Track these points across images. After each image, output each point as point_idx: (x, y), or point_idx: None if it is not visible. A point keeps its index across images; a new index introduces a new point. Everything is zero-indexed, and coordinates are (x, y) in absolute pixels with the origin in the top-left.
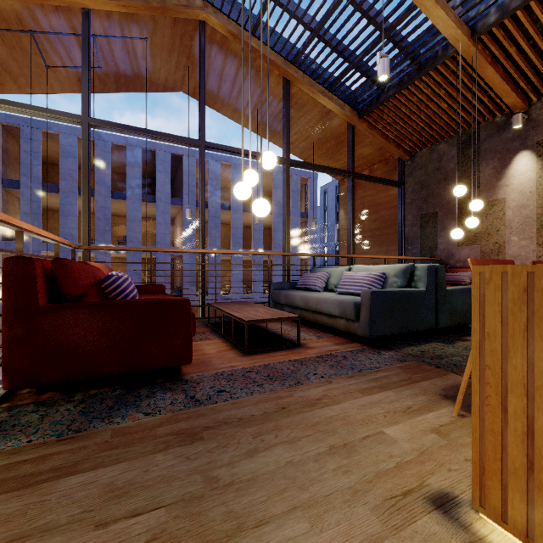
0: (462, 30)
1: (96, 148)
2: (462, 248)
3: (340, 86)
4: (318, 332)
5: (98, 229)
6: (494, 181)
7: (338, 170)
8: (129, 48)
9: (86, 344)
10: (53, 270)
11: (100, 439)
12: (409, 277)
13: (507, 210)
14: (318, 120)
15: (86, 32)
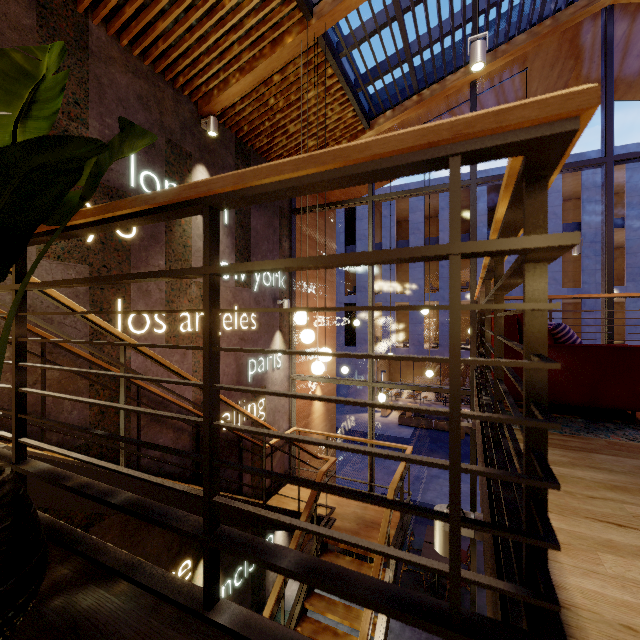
0: None
1: (439, 195)
2: None
3: None
4: None
5: (442, 277)
6: None
7: None
8: (504, 89)
9: (552, 376)
10: (519, 319)
11: (598, 442)
12: None
13: None
14: None
15: (473, 102)
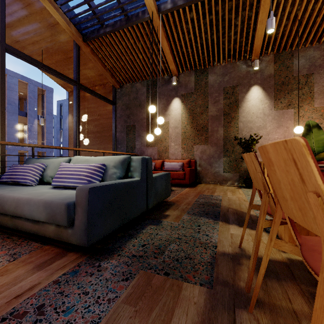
0: (154, 3)
1: None
2: (149, 148)
3: (66, 1)
4: (19, 243)
5: None
6: (164, 111)
7: (65, 76)
8: None
9: None
10: None
11: None
12: (126, 168)
13: (170, 128)
14: (45, 28)
15: None
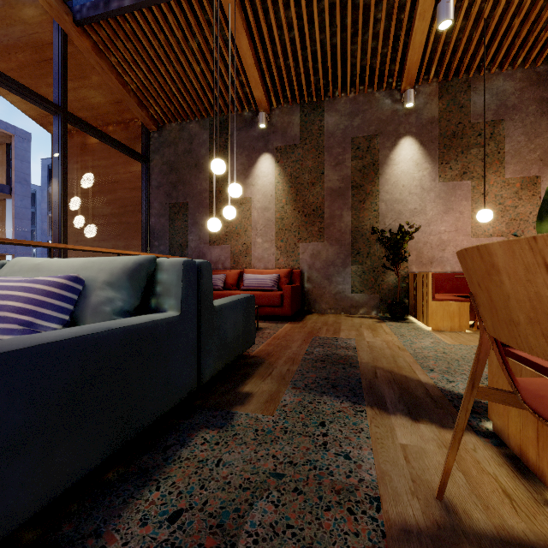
0: None
1: None
2: (214, 247)
3: None
4: None
5: None
6: (243, 179)
7: (31, 92)
8: None
9: None
10: None
11: None
12: (145, 287)
13: (254, 211)
14: None
15: None
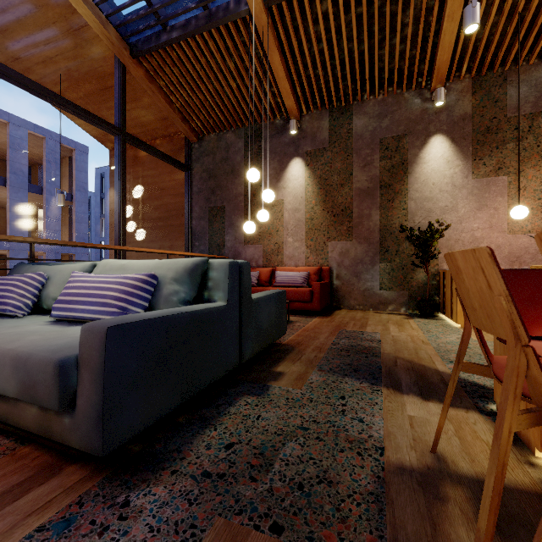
0: None
1: None
2: (248, 246)
3: None
4: None
5: None
6: (274, 182)
7: (98, 119)
8: None
9: None
10: None
11: None
12: (200, 283)
13: (285, 212)
14: (65, 34)
15: None
